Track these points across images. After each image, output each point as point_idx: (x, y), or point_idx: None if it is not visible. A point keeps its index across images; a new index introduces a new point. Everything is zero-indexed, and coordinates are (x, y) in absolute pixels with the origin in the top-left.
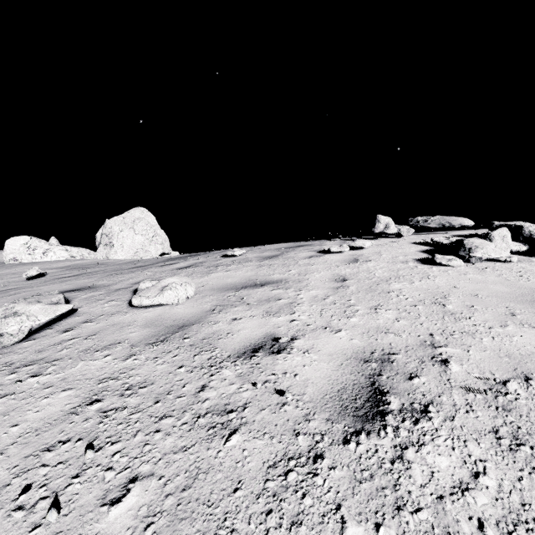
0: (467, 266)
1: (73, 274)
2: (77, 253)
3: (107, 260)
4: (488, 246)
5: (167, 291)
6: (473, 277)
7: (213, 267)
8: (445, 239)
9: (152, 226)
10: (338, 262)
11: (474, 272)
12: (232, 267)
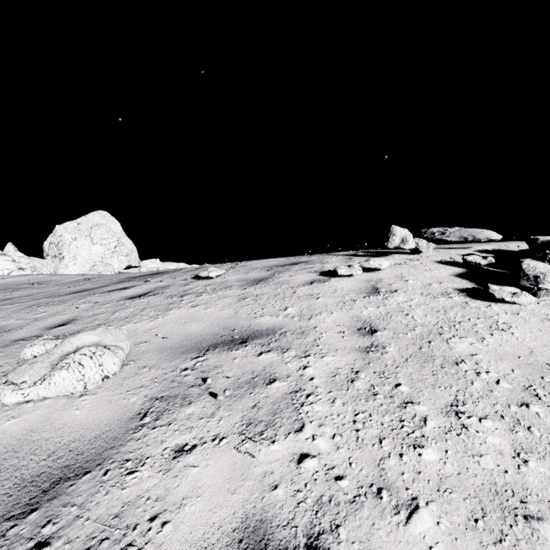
0: (539, 303)
1: None
2: (27, 264)
3: (51, 277)
4: None
5: (59, 372)
6: None
7: (177, 296)
8: (481, 258)
9: (115, 234)
10: (351, 292)
11: None
12: (203, 297)
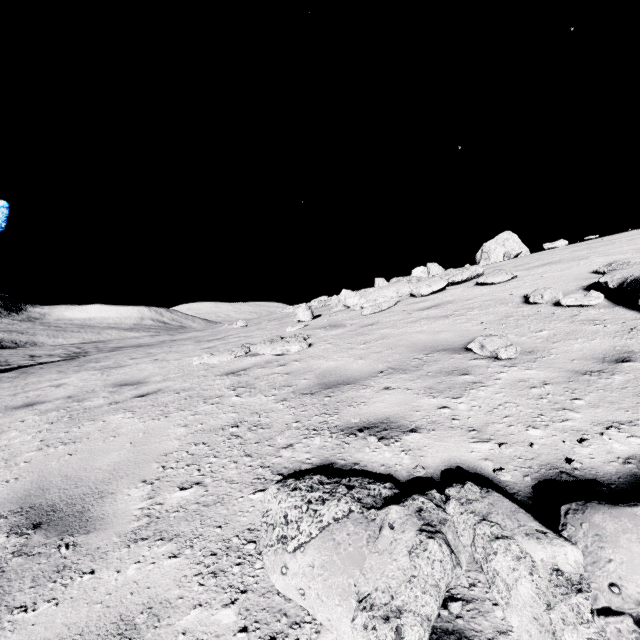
0: None
1: None
2: None
3: None
4: None
5: (557, 242)
6: None
7: None
8: None
9: (517, 243)
10: None
11: None
12: None
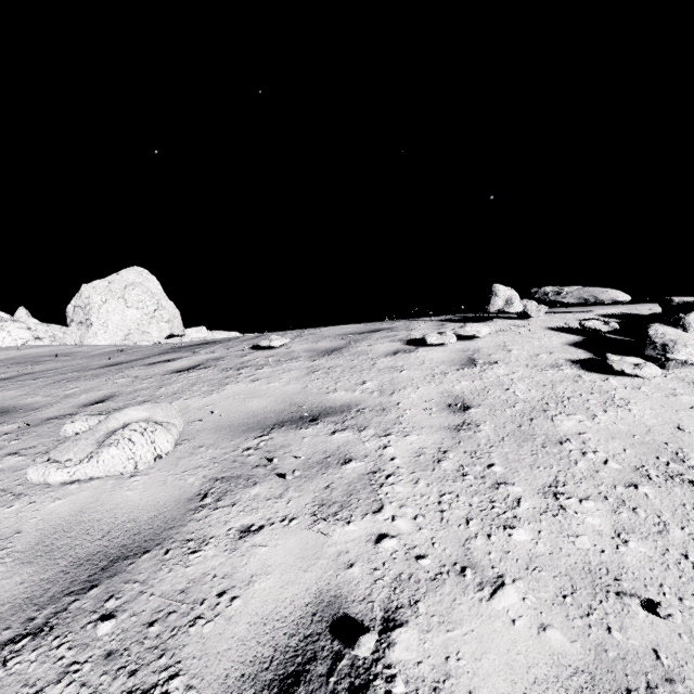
0: (666, 376)
1: (7, 375)
2: (45, 333)
3: (77, 348)
4: (693, 341)
5: (108, 449)
6: (693, 401)
7: (233, 369)
8: (602, 324)
9: (154, 296)
10: (442, 364)
11: (687, 391)
12: (265, 370)
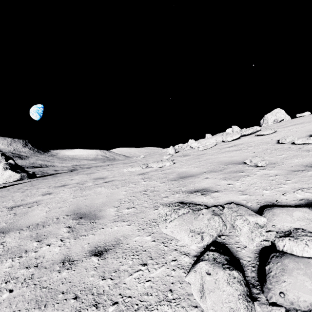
0: None
1: None
2: None
3: None
4: None
5: (304, 113)
6: None
7: None
8: None
9: (283, 114)
10: None
11: None
12: None
